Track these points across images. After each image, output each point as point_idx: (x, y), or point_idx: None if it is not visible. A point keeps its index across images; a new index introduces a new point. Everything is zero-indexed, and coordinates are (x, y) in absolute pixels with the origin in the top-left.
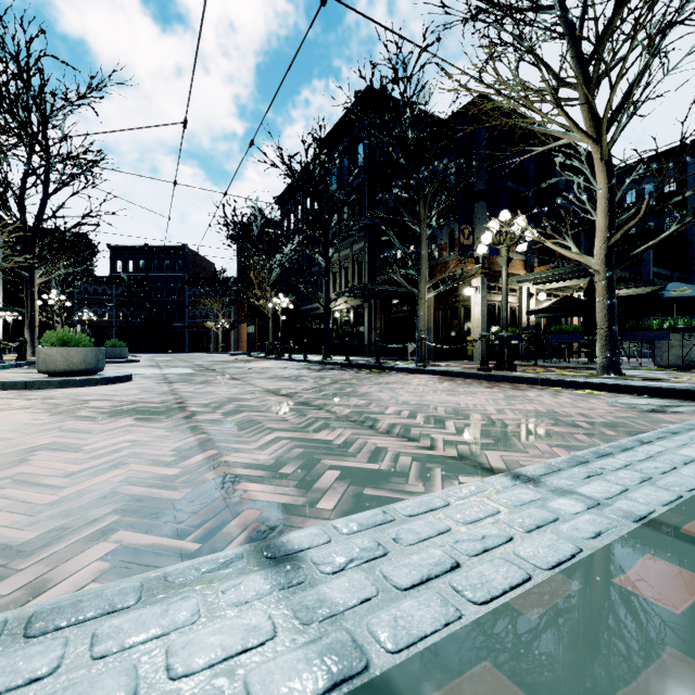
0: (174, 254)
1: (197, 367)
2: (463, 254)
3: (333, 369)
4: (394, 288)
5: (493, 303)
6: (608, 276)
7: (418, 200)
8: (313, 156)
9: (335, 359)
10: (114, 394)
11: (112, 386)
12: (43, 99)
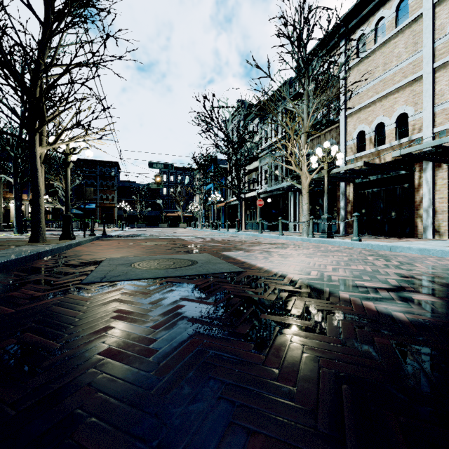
0: None
1: None
2: (10, 192)
3: None
4: None
5: None
6: None
7: None
8: None
9: None
10: None
11: None
12: None
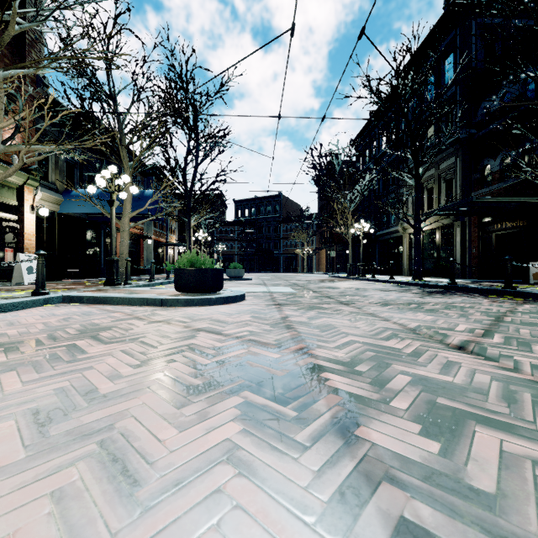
0: (273, 201)
1: (295, 286)
2: None
3: (445, 294)
4: (508, 198)
5: None
6: None
7: None
8: (404, 72)
9: (428, 281)
10: (225, 321)
11: (227, 306)
12: (195, 100)
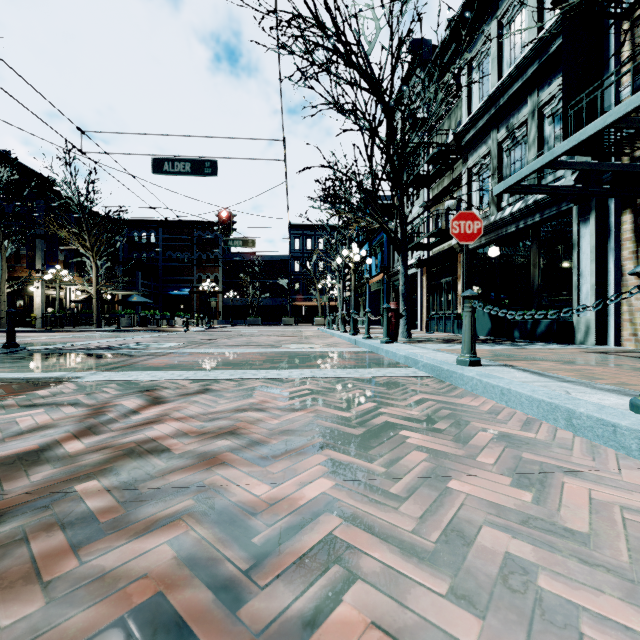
0: None
1: None
2: (29, 268)
3: None
4: None
5: (49, 295)
6: (97, 298)
7: (0, 237)
8: None
9: None
10: None
11: None
12: None
